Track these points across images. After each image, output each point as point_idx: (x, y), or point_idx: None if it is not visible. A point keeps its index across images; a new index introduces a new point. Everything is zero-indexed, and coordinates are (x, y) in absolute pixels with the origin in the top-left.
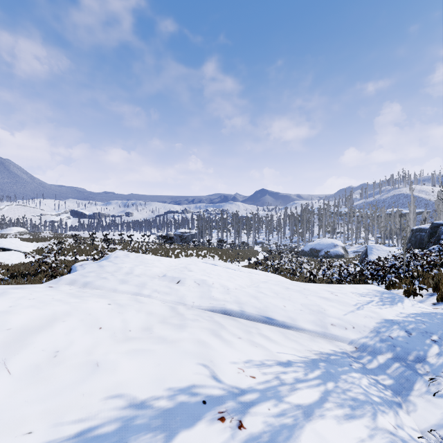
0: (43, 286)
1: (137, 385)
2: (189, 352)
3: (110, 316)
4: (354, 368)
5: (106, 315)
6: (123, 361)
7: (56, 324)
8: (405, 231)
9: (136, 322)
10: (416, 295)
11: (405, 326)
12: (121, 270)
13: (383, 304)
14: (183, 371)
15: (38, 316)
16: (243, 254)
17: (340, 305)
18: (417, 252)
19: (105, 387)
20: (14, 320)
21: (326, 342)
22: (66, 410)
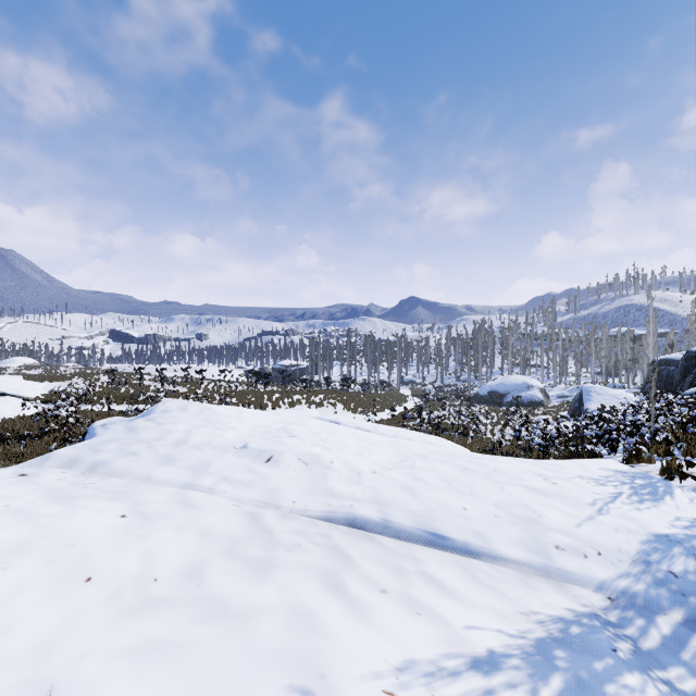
0: (6, 475)
1: None
2: (271, 652)
3: (117, 547)
4: (622, 658)
5: (108, 546)
6: (113, 684)
7: None
8: (640, 364)
9: (171, 556)
10: (685, 477)
11: (694, 548)
12: (168, 436)
13: (640, 499)
14: None
15: None
16: (383, 400)
17: (566, 505)
18: (673, 400)
19: None
20: None
21: (552, 588)
22: None
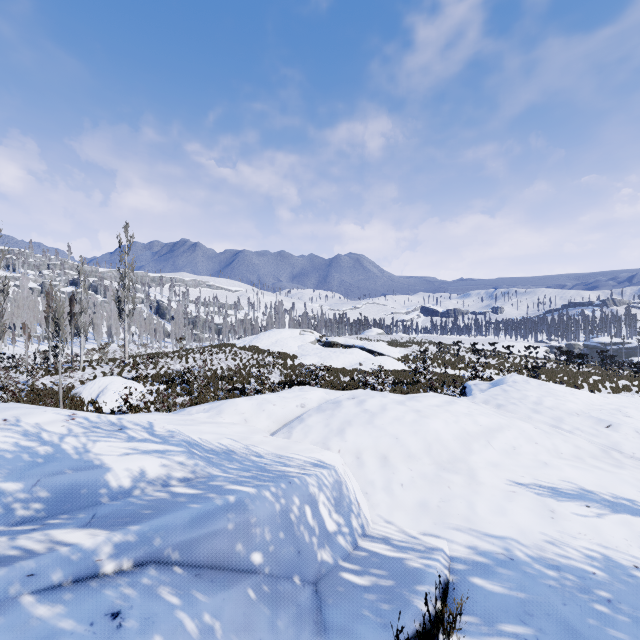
0: (468, 401)
1: (583, 483)
2: (629, 482)
3: (540, 437)
4: None
5: (536, 436)
6: (566, 468)
7: (504, 431)
8: None
9: (564, 449)
10: None
11: None
12: (527, 398)
13: None
14: (624, 490)
15: (491, 422)
16: None
17: None
18: None
19: (558, 476)
20: (480, 420)
21: None
22: (537, 476)
